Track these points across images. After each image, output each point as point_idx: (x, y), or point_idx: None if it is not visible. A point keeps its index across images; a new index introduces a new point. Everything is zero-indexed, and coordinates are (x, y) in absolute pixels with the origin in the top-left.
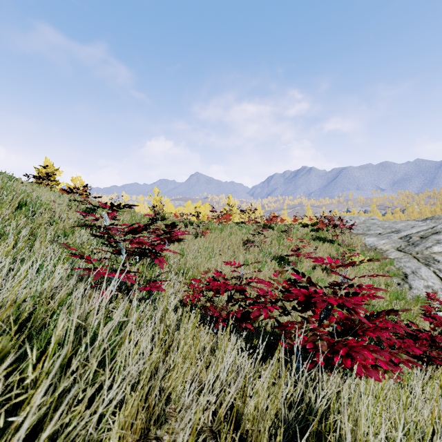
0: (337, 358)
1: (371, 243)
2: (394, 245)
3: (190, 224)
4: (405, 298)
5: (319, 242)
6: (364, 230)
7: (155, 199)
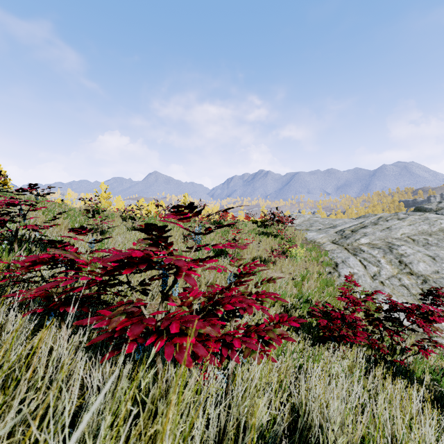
0: (151, 339)
1: (311, 237)
2: (330, 238)
3: (129, 218)
4: (332, 284)
5: (264, 236)
6: (308, 226)
7: (102, 196)
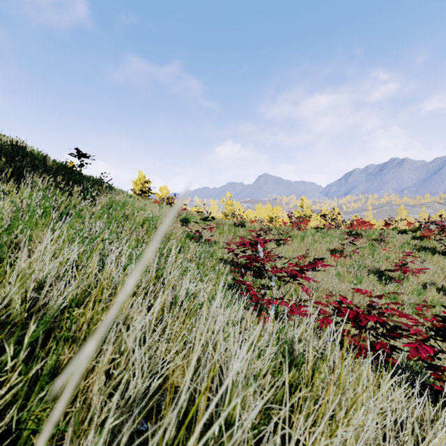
0: None
1: None
2: None
3: (268, 230)
4: None
5: (426, 253)
6: None
7: (227, 204)
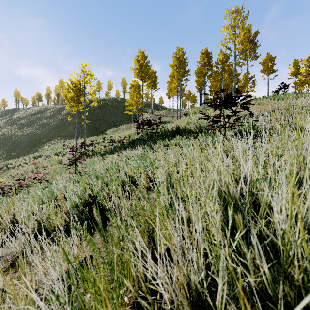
0: None
1: None
2: None
3: None
4: None
5: None
6: None
7: None
